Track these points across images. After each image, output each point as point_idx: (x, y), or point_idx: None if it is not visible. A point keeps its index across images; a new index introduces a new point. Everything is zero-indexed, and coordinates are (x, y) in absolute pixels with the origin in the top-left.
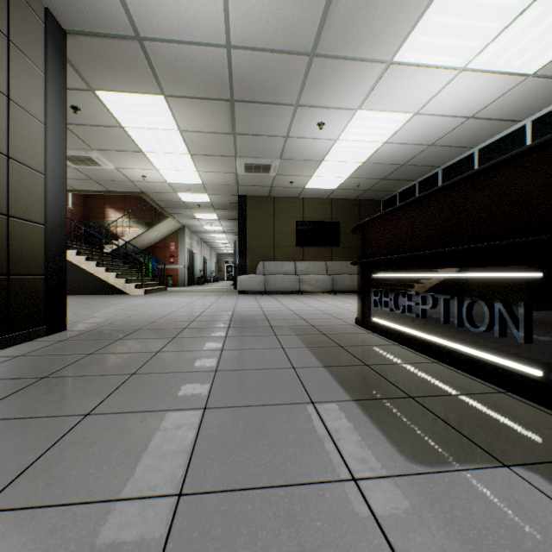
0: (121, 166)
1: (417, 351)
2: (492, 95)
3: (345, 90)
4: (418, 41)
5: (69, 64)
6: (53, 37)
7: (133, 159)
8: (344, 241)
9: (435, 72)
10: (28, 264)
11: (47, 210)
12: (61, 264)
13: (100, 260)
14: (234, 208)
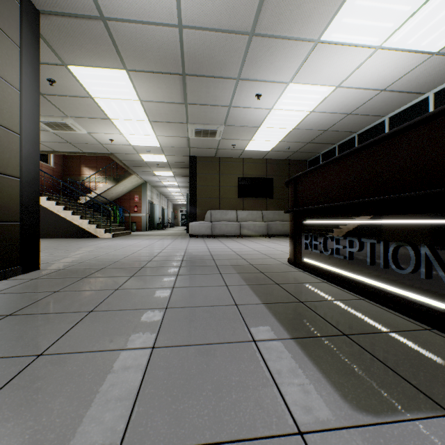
0: (92, 131)
1: (344, 288)
2: (402, 70)
3: (279, 66)
4: (342, 22)
5: (44, 41)
6: (27, 15)
7: (102, 125)
8: (277, 193)
9: (355, 50)
10: (4, 212)
11: (21, 166)
12: (35, 212)
13: (76, 210)
14: (186, 166)
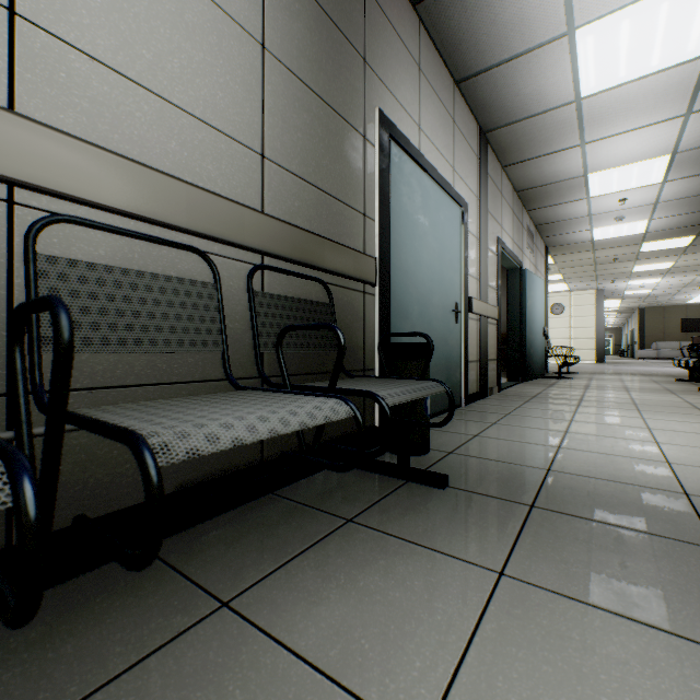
0: None
1: None
2: None
3: (691, 293)
4: None
5: None
6: None
7: None
8: None
9: None
10: None
11: None
12: None
13: None
14: (631, 310)
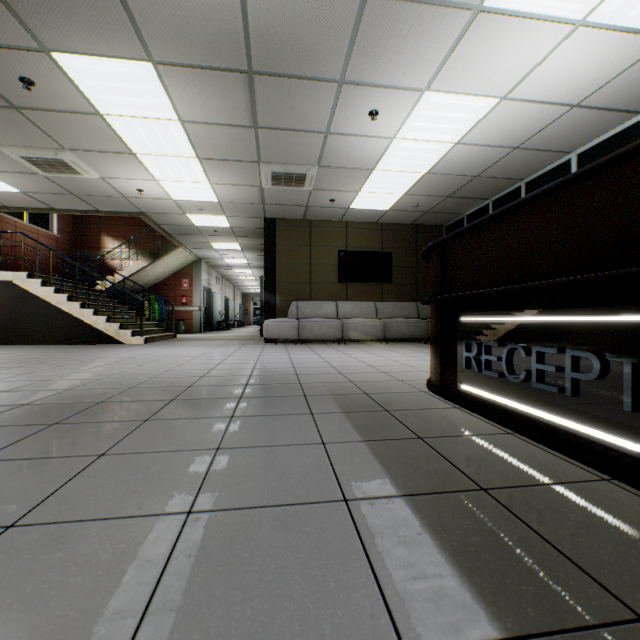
0: (107, 174)
1: (557, 451)
2: (612, 69)
3: (410, 58)
4: None
5: (1, 1)
6: None
7: (122, 164)
8: (398, 276)
9: (540, 27)
10: None
11: None
12: None
13: (88, 300)
14: (260, 235)
